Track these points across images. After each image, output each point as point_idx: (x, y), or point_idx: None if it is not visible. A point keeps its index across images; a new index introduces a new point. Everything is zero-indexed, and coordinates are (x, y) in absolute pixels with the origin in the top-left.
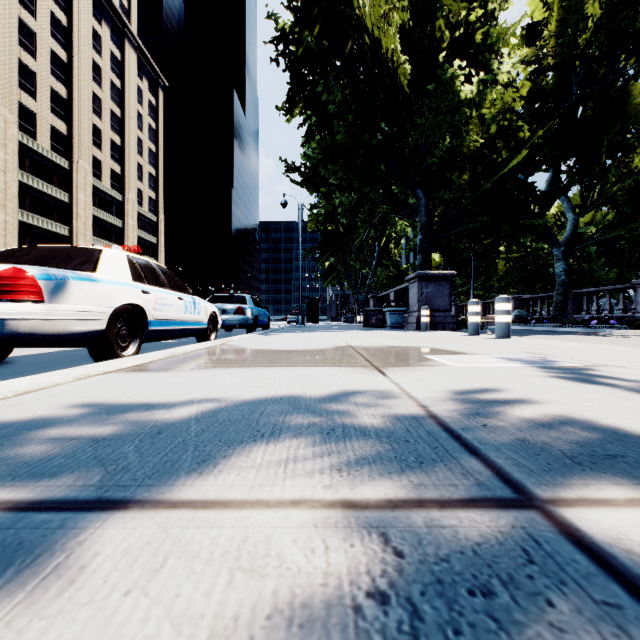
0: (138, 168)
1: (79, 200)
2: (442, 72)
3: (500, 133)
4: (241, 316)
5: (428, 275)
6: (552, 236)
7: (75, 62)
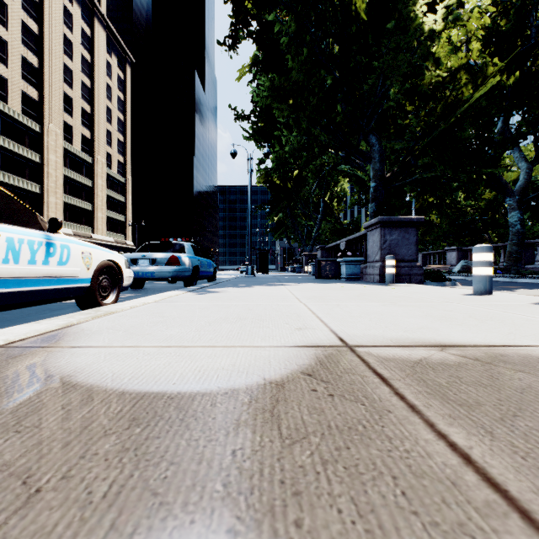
0: (107, 134)
1: (50, 160)
2: (400, 5)
3: (462, 71)
4: (174, 267)
5: (392, 220)
6: (506, 185)
7: (46, 34)
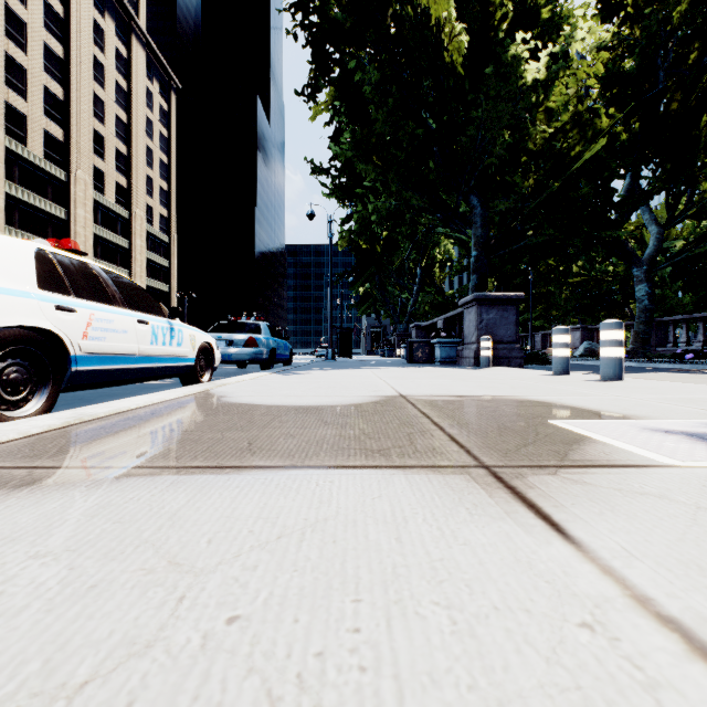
0: (147, 181)
1: (78, 216)
2: (503, 50)
3: (574, 125)
4: (253, 349)
5: (489, 297)
6: (632, 253)
7: (73, 58)
